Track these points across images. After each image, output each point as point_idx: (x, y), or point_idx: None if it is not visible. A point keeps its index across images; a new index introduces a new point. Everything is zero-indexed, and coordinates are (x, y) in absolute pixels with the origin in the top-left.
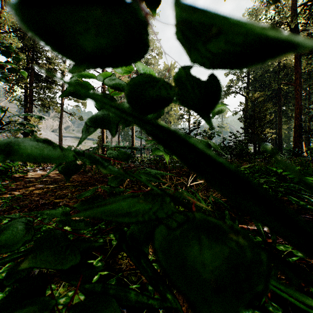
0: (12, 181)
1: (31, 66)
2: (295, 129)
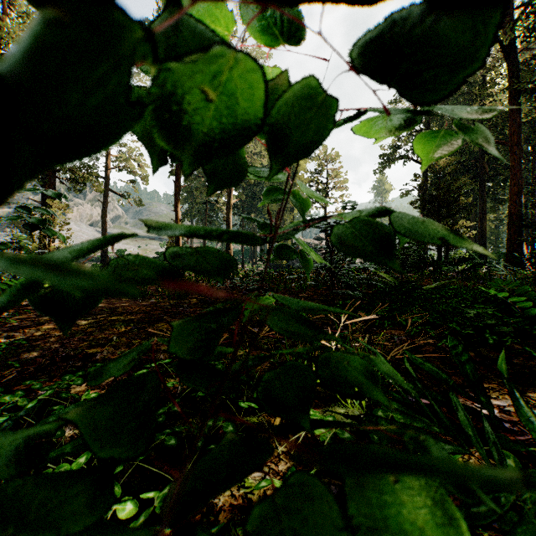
0: (14, 312)
1: None
2: (510, 221)
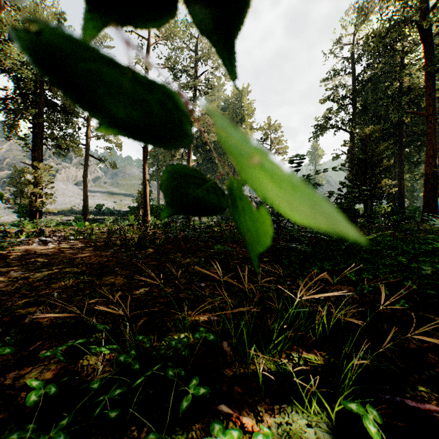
0: None
1: (41, 90)
2: (426, 180)
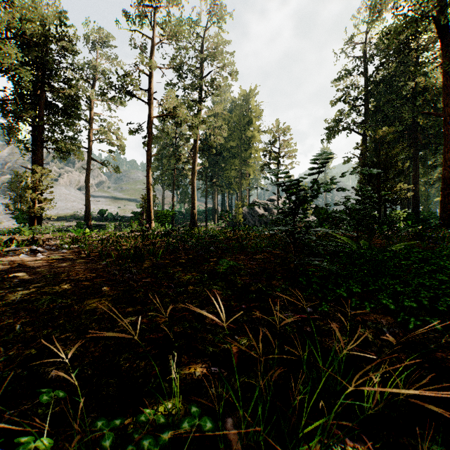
0: None
1: (41, 91)
2: (444, 184)
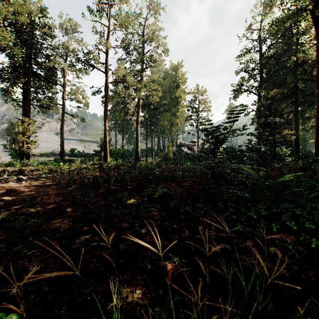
0: None
1: (29, 64)
2: (317, 130)
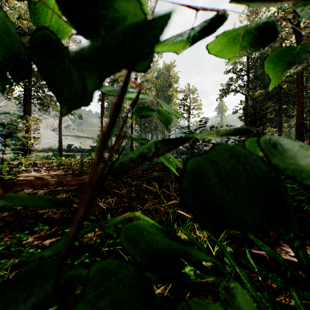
0: None
1: None
2: (297, 128)
